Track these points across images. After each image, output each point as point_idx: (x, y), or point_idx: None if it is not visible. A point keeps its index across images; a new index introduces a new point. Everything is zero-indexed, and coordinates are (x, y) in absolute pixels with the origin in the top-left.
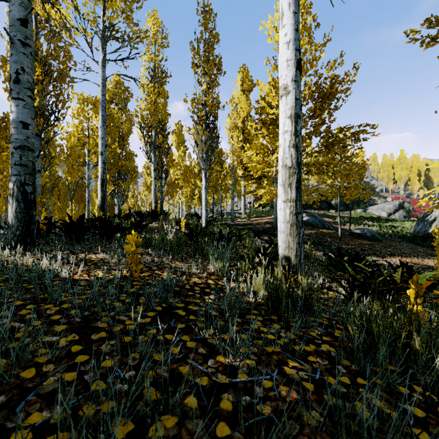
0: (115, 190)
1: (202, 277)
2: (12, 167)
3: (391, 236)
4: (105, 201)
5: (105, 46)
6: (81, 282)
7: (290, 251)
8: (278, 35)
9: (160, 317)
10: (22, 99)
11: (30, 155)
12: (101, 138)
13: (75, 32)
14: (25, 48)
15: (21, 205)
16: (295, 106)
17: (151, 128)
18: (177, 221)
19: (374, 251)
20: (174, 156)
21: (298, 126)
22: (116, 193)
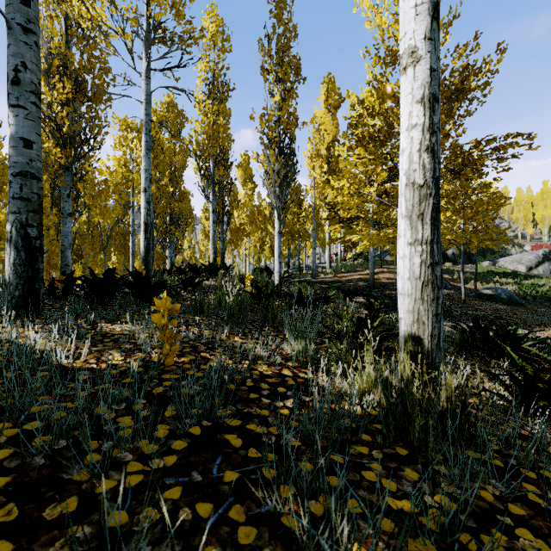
0: (167, 239)
1: (273, 364)
2: (10, 201)
3: (535, 298)
4: (150, 251)
5: (150, 51)
6: (82, 373)
7: (421, 328)
8: (380, 16)
9: (195, 453)
10: (24, 106)
11: (34, 185)
12: (144, 171)
13: (112, 34)
14: (27, 35)
15: (22, 255)
16: (431, 82)
17: (210, 158)
18: (241, 278)
19: (515, 319)
20: (240, 196)
21: (436, 116)
22: (168, 242)
